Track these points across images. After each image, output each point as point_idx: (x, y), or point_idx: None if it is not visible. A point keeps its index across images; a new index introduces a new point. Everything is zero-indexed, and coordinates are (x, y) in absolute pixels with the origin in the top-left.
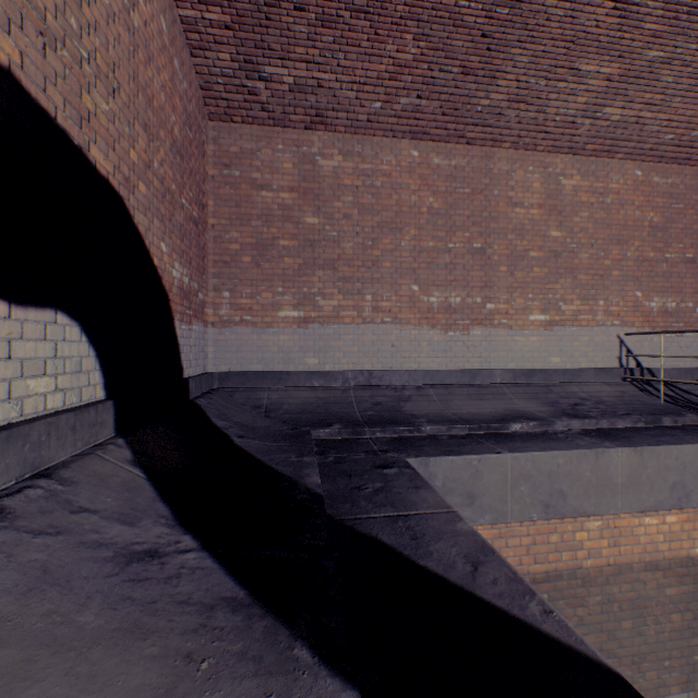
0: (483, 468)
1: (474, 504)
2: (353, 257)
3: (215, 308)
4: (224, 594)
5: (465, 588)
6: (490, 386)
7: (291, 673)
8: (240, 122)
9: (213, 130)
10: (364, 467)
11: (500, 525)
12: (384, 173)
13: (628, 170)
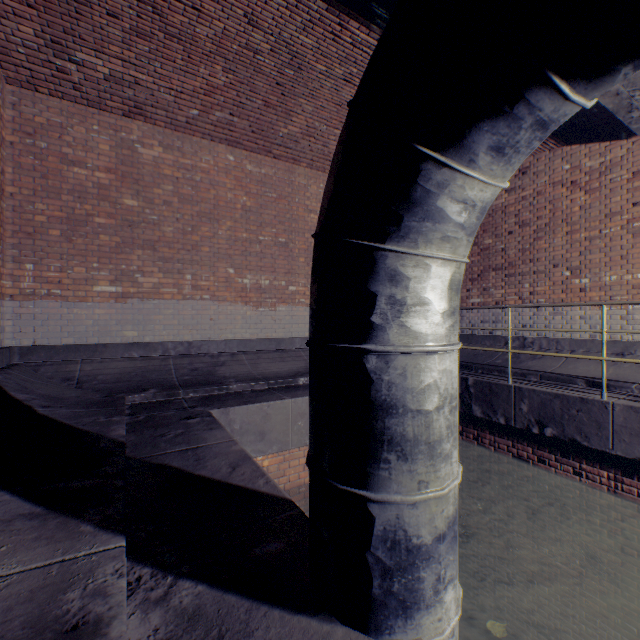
0: (272, 411)
1: (265, 439)
2: (174, 240)
3: (15, 280)
4: (22, 512)
5: (222, 480)
6: (291, 351)
7: (77, 538)
8: (47, 94)
9: (12, 94)
10: (172, 420)
11: (285, 452)
12: (203, 170)
13: None
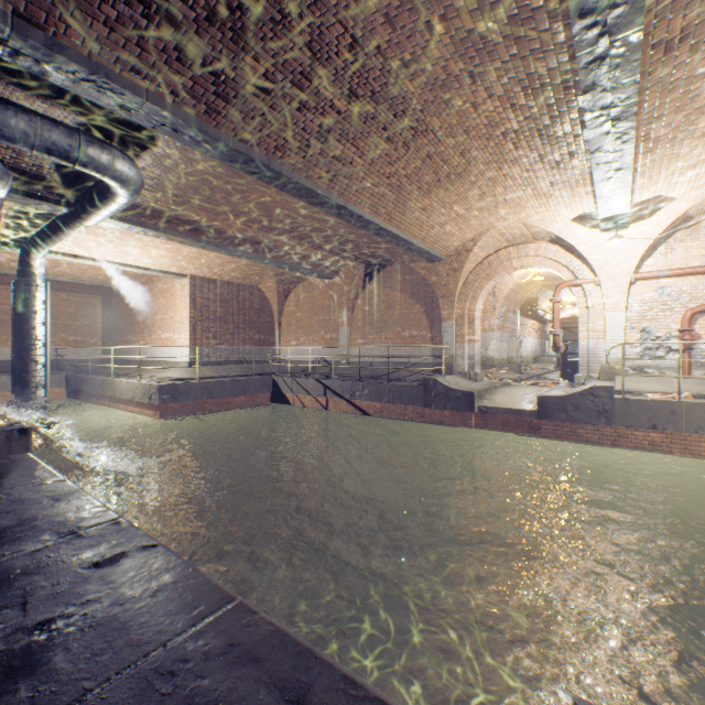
0: None
1: None
2: None
3: None
4: None
5: None
6: None
7: None
8: None
9: None
10: None
11: None
12: None
13: (60, 295)
